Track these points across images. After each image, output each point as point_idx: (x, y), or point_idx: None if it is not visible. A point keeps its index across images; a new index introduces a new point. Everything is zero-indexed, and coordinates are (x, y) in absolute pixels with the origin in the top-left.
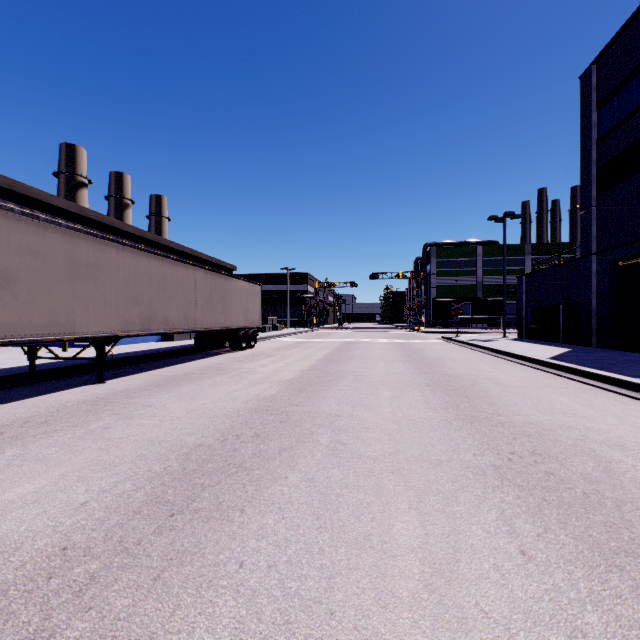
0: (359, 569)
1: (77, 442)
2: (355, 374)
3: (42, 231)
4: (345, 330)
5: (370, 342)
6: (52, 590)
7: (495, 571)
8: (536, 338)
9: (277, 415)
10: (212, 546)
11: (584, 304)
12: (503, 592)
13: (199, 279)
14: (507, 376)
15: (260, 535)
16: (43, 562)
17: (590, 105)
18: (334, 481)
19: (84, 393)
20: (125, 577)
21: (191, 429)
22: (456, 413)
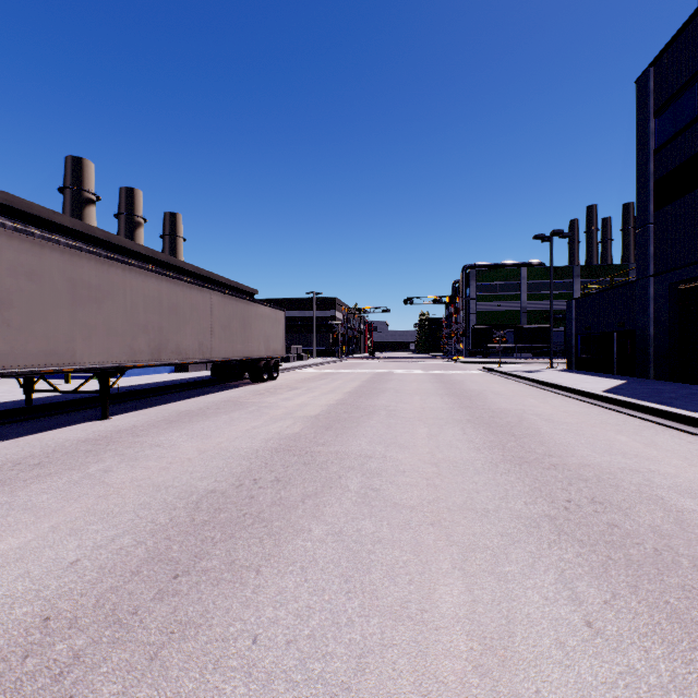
0: (395, 645)
1: (73, 488)
2: (388, 409)
3: (38, 249)
4: (377, 360)
5: (404, 373)
6: (27, 673)
7: (557, 648)
8: (587, 369)
9: (301, 456)
10: (221, 616)
11: (640, 331)
12: (569, 676)
13: (215, 304)
14: (557, 411)
15: (278, 602)
16: (20, 636)
17: (647, 112)
18: (365, 535)
19: (85, 431)
20: (116, 656)
21: (203, 472)
22: (502, 454)
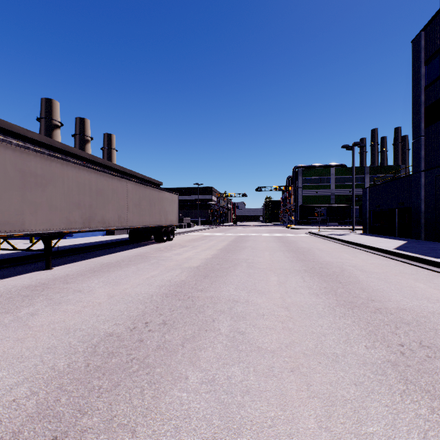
0: None
1: None
2: (248, 261)
3: None
4: (238, 227)
5: (257, 236)
6: None
7: None
8: (377, 233)
9: (184, 300)
10: None
11: (415, 208)
12: None
13: (130, 189)
14: (366, 263)
15: None
16: None
17: (420, 61)
18: (234, 383)
19: (31, 278)
20: None
21: (107, 316)
22: (336, 299)
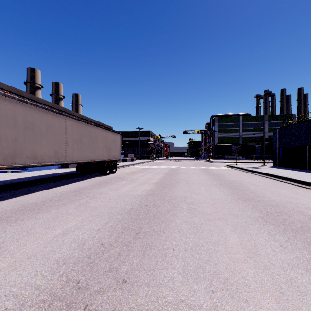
0: None
1: None
2: (187, 201)
3: None
4: (170, 161)
5: (186, 168)
6: None
7: None
8: (287, 166)
9: None
10: None
11: None
12: None
13: (69, 126)
14: None
15: None
16: None
17: None
18: None
19: None
20: None
21: None
22: None
